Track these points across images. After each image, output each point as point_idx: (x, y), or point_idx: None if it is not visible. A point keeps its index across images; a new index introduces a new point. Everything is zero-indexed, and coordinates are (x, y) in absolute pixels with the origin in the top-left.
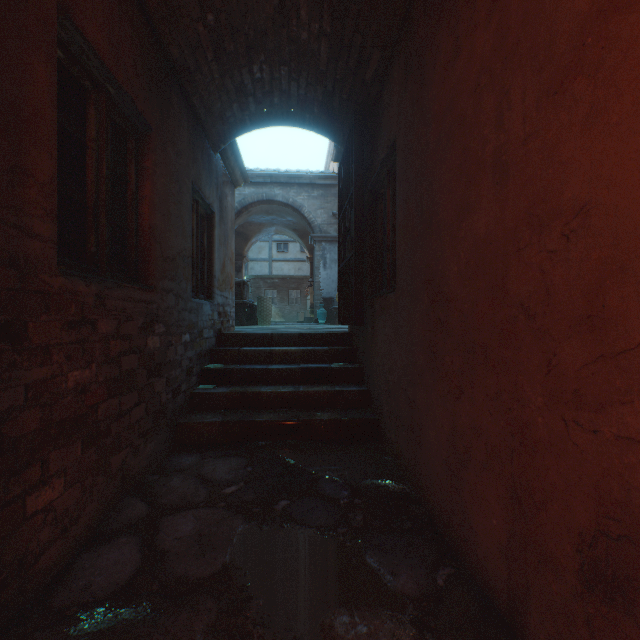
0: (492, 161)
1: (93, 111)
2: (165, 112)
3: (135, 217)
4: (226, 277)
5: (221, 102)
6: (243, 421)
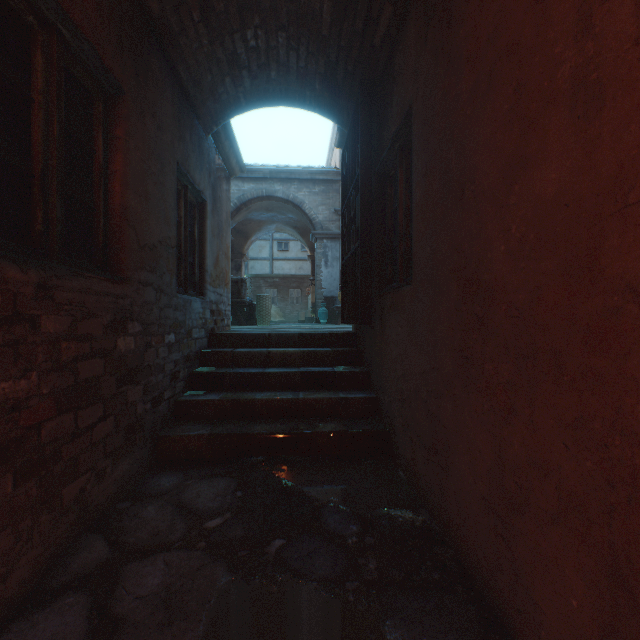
0: (570, 87)
1: (40, 56)
2: (142, 75)
3: (103, 195)
4: (220, 272)
5: (211, 75)
6: (234, 434)
